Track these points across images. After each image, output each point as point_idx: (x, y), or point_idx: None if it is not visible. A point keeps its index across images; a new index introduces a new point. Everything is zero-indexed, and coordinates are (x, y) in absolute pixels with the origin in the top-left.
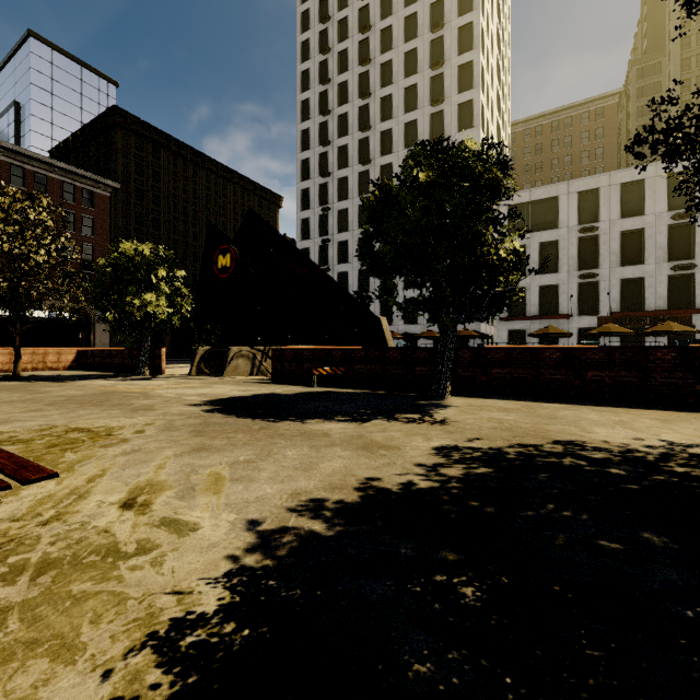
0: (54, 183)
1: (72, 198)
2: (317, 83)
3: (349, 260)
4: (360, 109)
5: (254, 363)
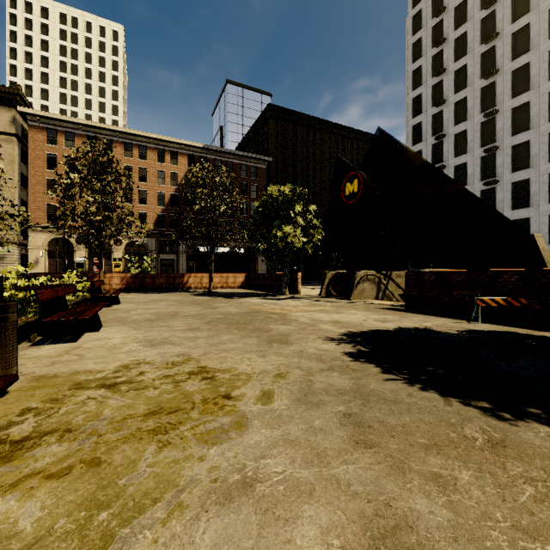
0: (236, 166)
1: (245, 174)
2: (430, 19)
3: (468, 182)
4: (482, 22)
5: (379, 287)
